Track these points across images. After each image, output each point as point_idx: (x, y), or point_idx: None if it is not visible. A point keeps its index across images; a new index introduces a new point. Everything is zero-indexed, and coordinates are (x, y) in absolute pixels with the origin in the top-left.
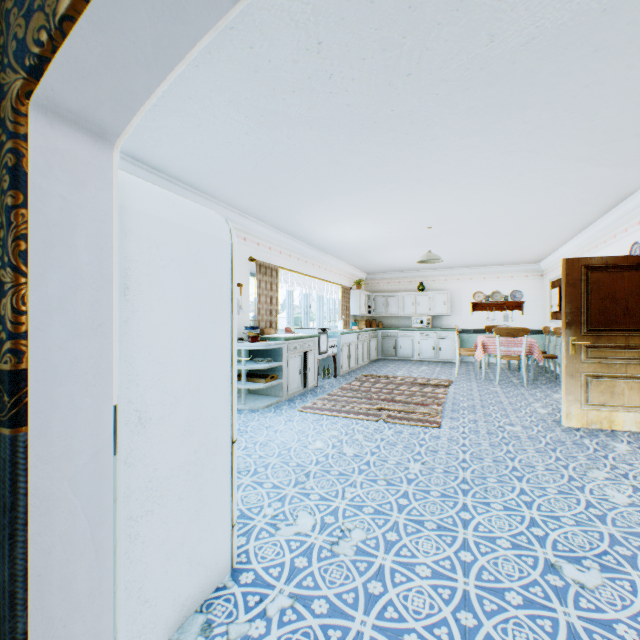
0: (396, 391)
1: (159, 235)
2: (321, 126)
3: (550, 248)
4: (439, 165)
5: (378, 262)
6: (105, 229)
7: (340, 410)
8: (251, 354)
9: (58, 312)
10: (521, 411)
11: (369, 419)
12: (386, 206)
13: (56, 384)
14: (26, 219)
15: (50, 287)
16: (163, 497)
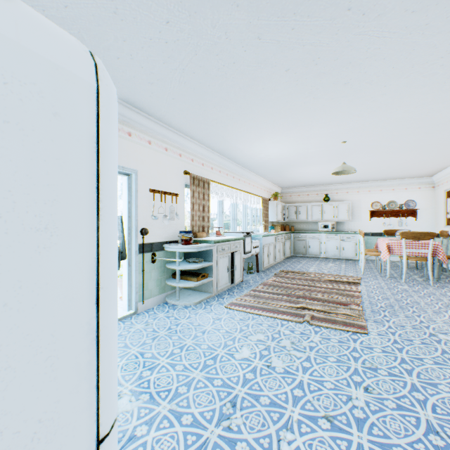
0: (313, 288)
1: None
2: (249, 2)
3: (449, 161)
4: (374, 60)
5: (292, 178)
6: None
7: (264, 308)
8: (185, 254)
9: None
10: (444, 314)
11: (293, 320)
12: (307, 119)
13: None
14: None
15: None
16: None
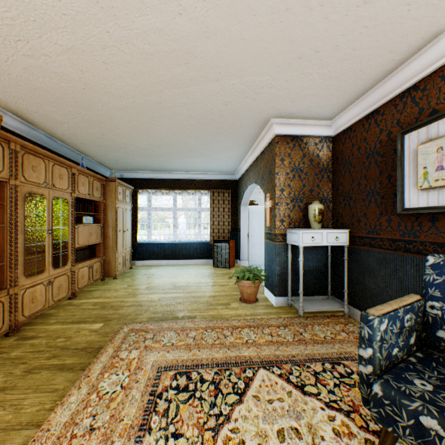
0: None
1: (254, 213)
2: None
3: None
4: None
5: None
6: (246, 215)
7: None
8: None
9: (242, 223)
10: None
11: None
12: None
13: (242, 229)
14: (240, 216)
15: (242, 221)
16: (254, 246)
